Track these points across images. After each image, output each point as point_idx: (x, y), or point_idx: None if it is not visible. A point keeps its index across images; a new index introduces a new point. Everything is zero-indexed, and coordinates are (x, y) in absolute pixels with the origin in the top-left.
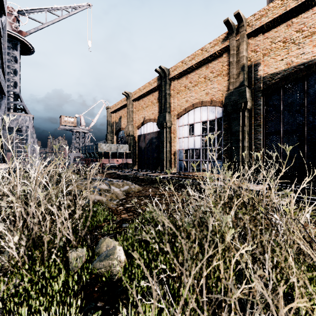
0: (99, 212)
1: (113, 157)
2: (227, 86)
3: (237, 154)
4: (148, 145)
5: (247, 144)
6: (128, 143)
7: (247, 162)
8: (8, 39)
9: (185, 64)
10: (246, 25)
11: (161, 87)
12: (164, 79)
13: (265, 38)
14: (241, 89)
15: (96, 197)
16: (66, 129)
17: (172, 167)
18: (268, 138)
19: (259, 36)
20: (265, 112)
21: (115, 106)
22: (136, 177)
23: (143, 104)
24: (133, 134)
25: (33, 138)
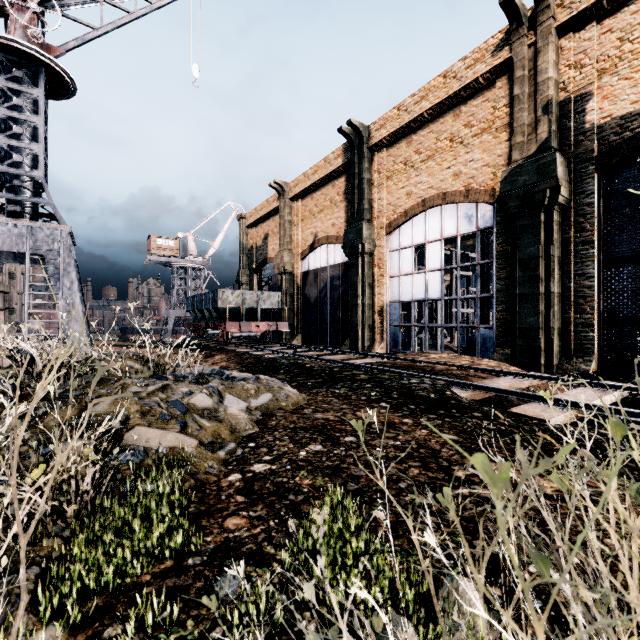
0: (152, 507)
1: (250, 319)
2: (507, 153)
3: (533, 312)
4: (324, 294)
5: (557, 289)
6: (281, 289)
7: (557, 331)
8: (18, 61)
9: (406, 113)
10: (554, 5)
11: (352, 167)
12: (358, 148)
13: (604, 32)
14: (542, 158)
15: (166, 437)
16: (160, 263)
17: (375, 340)
18: (614, 274)
19: (590, 29)
20: (605, 211)
21: (256, 213)
22: (295, 365)
23: (314, 207)
24: (291, 269)
25: (71, 276)
